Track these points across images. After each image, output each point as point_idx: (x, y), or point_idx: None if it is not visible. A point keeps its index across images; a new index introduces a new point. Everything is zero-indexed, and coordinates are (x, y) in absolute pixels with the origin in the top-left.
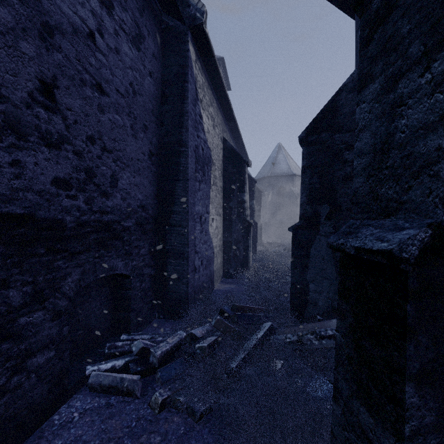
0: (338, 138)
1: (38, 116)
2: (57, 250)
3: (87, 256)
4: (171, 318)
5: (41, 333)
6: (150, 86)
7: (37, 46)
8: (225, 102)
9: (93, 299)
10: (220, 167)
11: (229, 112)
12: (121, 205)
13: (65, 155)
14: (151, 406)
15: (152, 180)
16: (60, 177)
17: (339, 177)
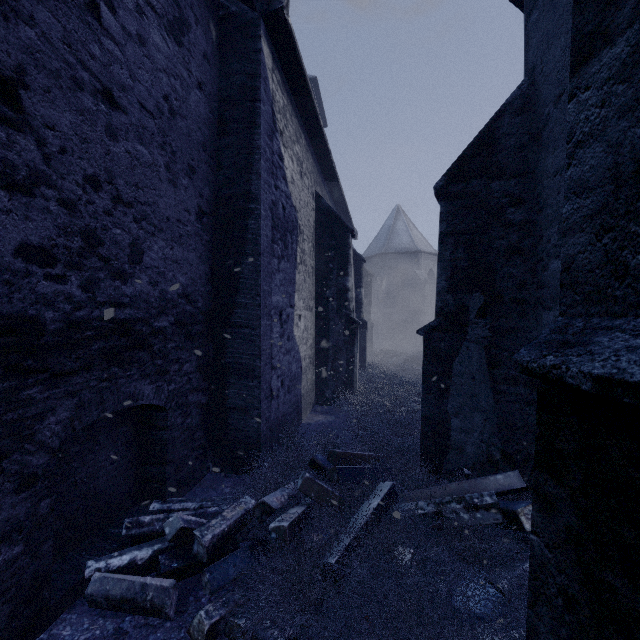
0: (497, 187)
1: None
2: (26, 369)
3: (85, 378)
4: (233, 471)
5: None
6: (200, 105)
7: None
8: (318, 138)
9: (102, 446)
10: (312, 237)
11: (325, 154)
12: (149, 292)
13: (43, 205)
14: (192, 635)
15: (203, 253)
16: (31, 243)
17: (499, 249)
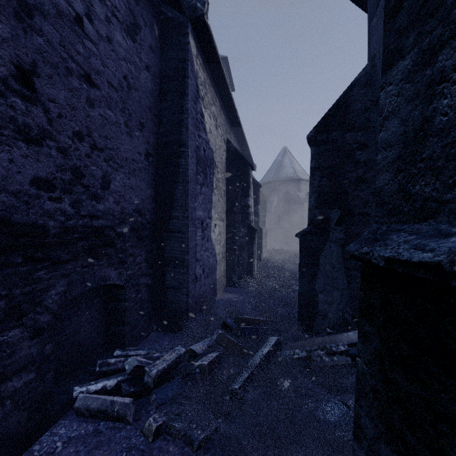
0: (349, 137)
1: (14, 107)
2: (37, 258)
3: (73, 265)
4: (169, 330)
5: (18, 353)
6: (147, 81)
7: (13, 26)
8: (228, 101)
9: (83, 312)
10: (224, 170)
11: (233, 112)
12: (114, 208)
13: (47, 152)
14: (144, 434)
15: (149, 182)
16: (40, 176)
17: (351, 179)
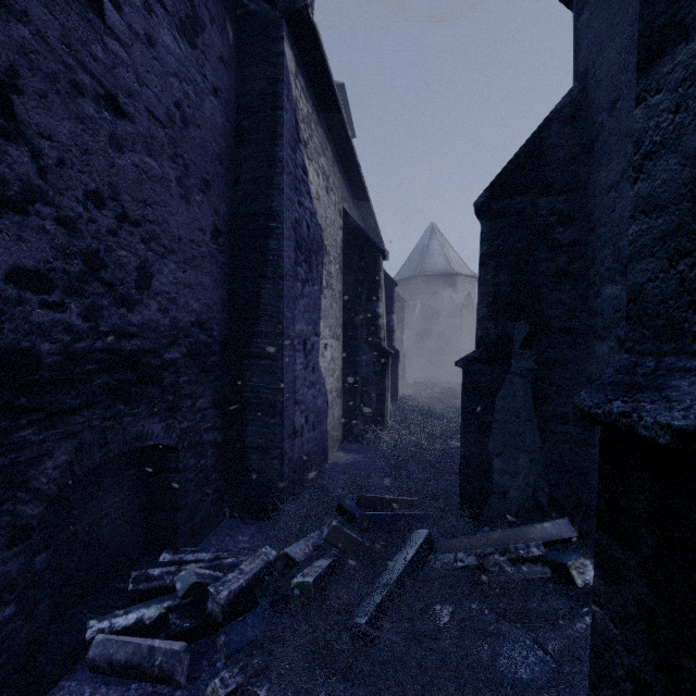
0: (544, 204)
1: None
2: (19, 408)
3: (87, 417)
4: (252, 517)
5: None
6: (216, 113)
7: None
8: (346, 150)
9: (106, 492)
10: (339, 259)
11: (354, 167)
12: (159, 320)
13: (38, 224)
14: None
15: (219, 277)
16: (25, 266)
17: (547, 272)
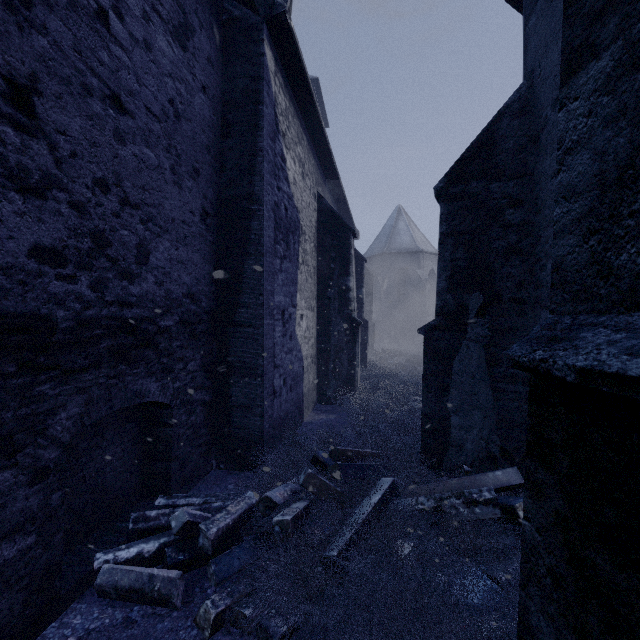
0: (496, 189)
1: (2, 140)
2: (39, 366)
3: (94, 375)
4: (236, 468)
5: (9, 507)
6: (204, 108)
7: (1, 19)
8: (320, 139)
9: (109, 443)
10: (313, 238)
11: (327, 155)
12: (155, 292)
13: (54, 207)
14: (198, 624)
15: (206, 254)
16: (44, 244)
17: (498, 249)
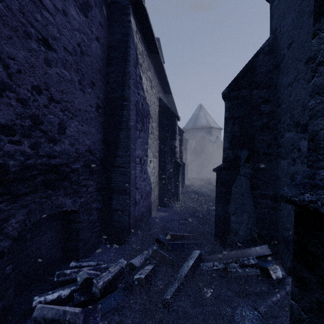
0: (256, 93)
1: None
2: None
3: (33, 197)
4: (115, 243)
5: None
6: (97, 49)
7: None
8: (160, 68)
9: (43, 233)
10: (157, 120)
11: (164, 77)
12: (69, 149)
13: (7, 101)
14: None
15: (99, 128)
16: (0, 122)
17: (257, 126)
